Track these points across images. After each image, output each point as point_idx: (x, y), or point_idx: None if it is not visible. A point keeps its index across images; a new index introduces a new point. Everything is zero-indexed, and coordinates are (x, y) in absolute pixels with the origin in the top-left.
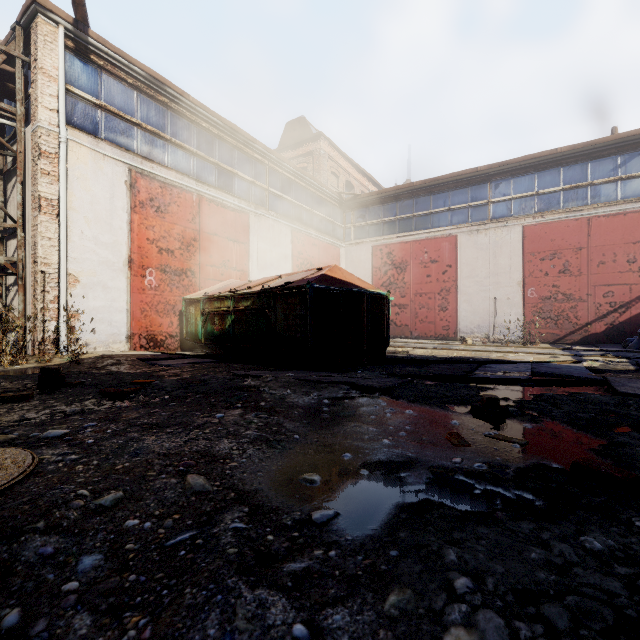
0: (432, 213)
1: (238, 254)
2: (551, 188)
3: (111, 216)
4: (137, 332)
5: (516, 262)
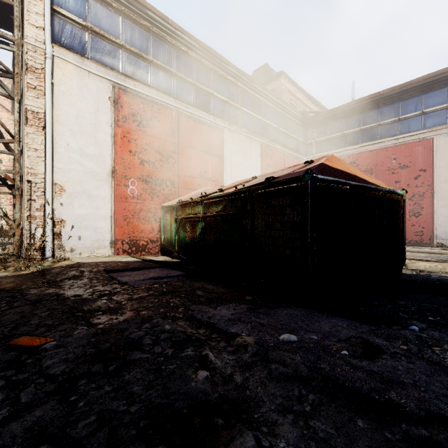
0: (401, 119)
1: (213, 166)
2: None
3: (96, 129)
4: (120, 238)
5: None
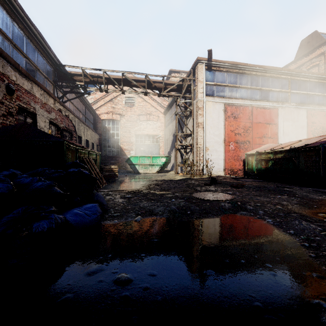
0: None
1: (271, 130)
2: None
3: (218, 124)
4: (227, 168)
5: None
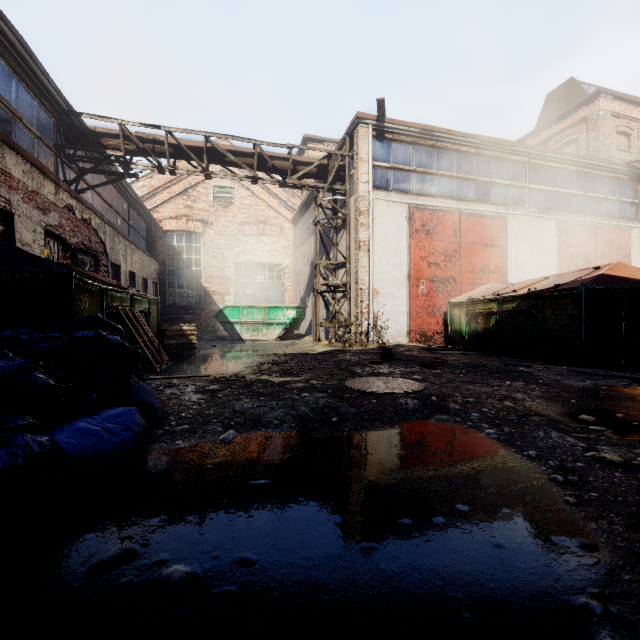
0: None
1: (495, 258)
2: None
3: (397, 245)
4: (413, 329)
5: None
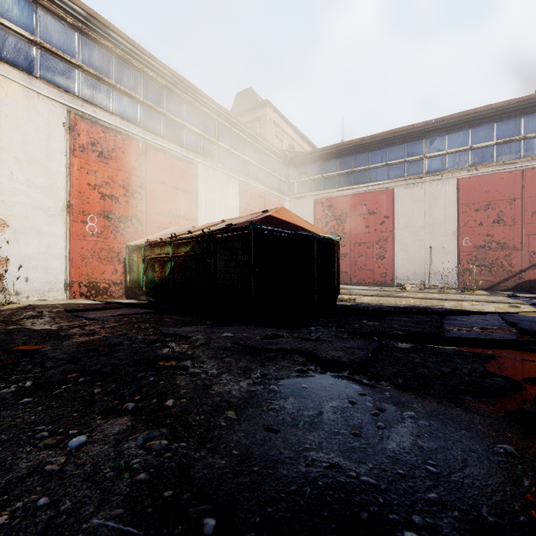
0: (370, 168)
1: (186, 203)
2: (485, 142)
3: (47, 158)
4: (77, 280)
5: (451, 213)
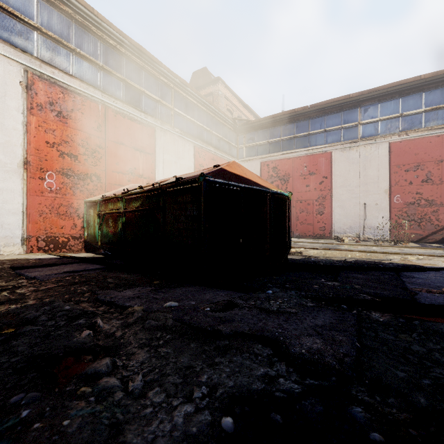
0: (310, 134)
1: (144, 163)
2: (414, 110)
3: (2, 115)
4: (34, 234)
5: (383, 173)
